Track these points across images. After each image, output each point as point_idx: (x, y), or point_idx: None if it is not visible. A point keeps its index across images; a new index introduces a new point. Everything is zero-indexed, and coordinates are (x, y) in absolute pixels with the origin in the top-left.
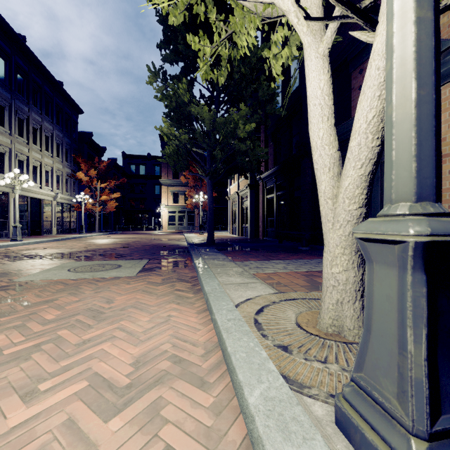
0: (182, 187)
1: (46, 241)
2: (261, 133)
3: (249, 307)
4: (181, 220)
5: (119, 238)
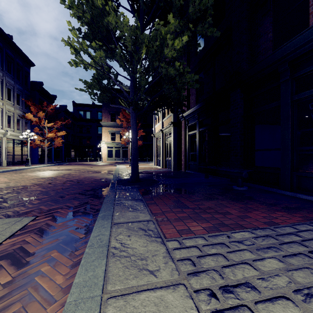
0: (118, 128)
1: None
2: None
3: None
4: (117, 153)
5: (57, 170)
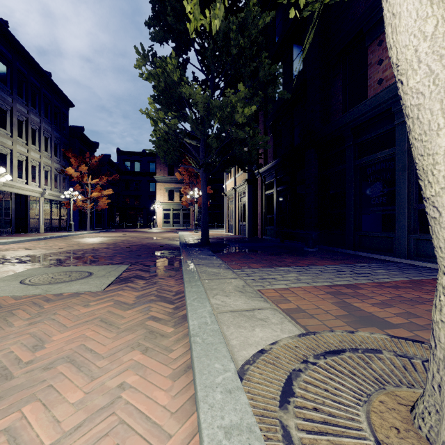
0: (177, 184)
1: (27, 240)
2: (260, 124)
3: (264, 379)
4: (176, 217)
5: (109, 237)
